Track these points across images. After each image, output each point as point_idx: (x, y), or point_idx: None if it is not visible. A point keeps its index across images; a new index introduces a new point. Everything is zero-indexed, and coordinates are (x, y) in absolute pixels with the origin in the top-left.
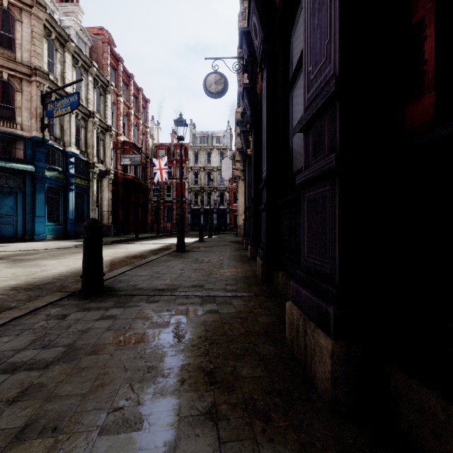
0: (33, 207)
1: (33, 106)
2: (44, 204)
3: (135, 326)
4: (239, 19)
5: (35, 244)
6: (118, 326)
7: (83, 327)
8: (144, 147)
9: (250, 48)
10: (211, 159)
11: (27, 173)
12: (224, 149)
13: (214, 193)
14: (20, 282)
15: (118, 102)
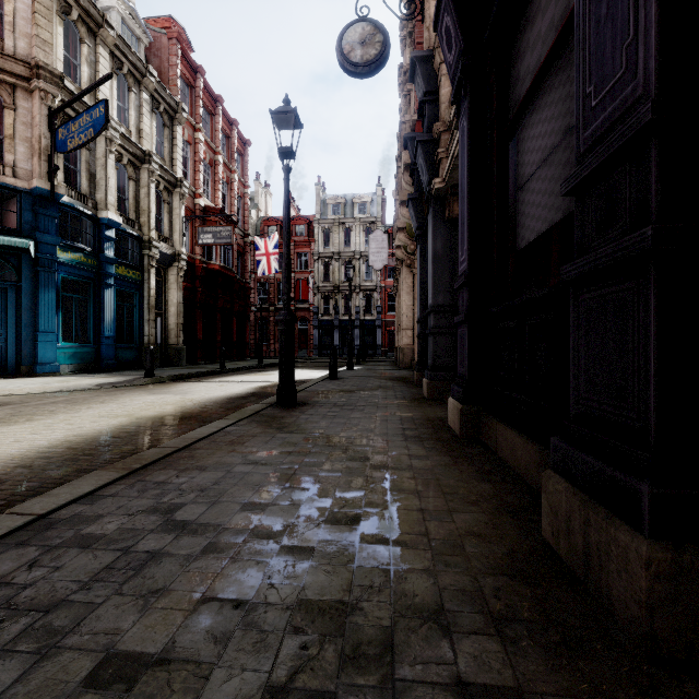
0: (35, 315)
1: (35, 134)
2: (57, 311)
3: None
4: None
5: (25, 382)
6: None
7: None
8: (242, 219)
9: None
10: (350, 240)
11: (23, 253)
12: (372, 223)
13: (355, 295)
14: None
15: (196, 141)
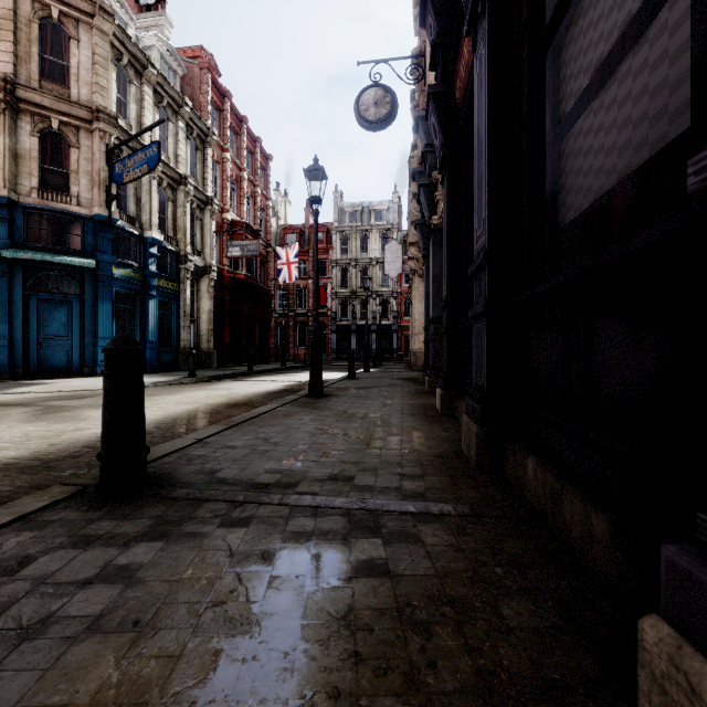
0: (95, 324)
1: (95, 168)
2: (112, 319)
3: (165, 619)
4: (415, 2)
5: (95, 381)
6: (123, 615)
7: (38, 611)
8: (264, 230)
9: (441, 19)
10: (367, 246)
11: (86, 271)
12: (389, 230)
13: (372, 300)
14: (24, 452)
15: (224, 160)
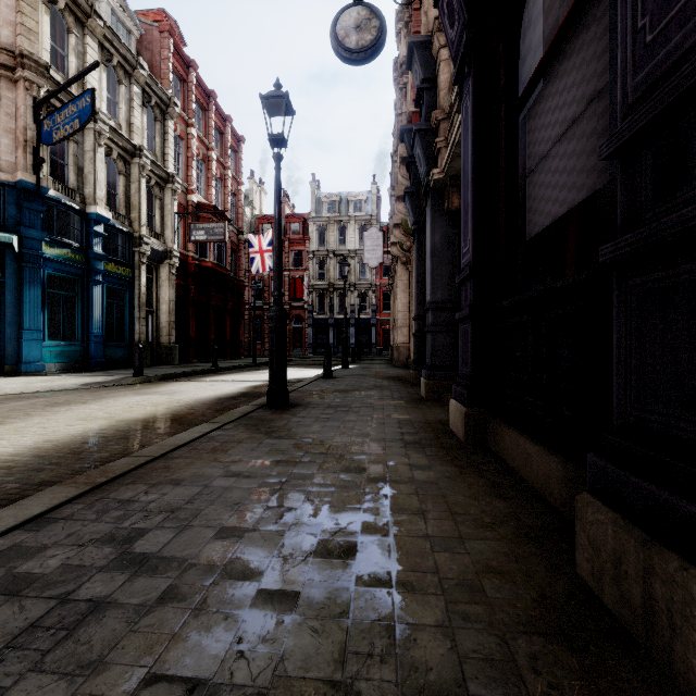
0: (20, 313)
1: (19, 126)
2: (43, 308)
3: None
4: None
5: (7, 382)
6: None
7: None
8: (235, 216)
9: None
10: (345, 238)
11: (7, 248)
12: (367, 221)
13: (350, 293)
14: None
15: (188, 136)
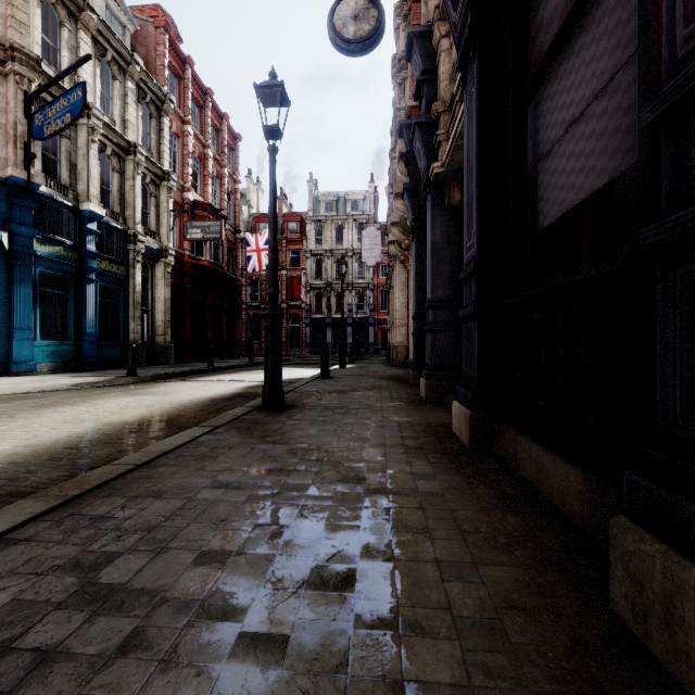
0: (10, 311)
1: (10, 120)
2: (35, 306)
3: None
4: None
5: None
6: None
7: None
8: (232, 215)
9: None
10: (343, 237)
11: None
12: (365, 220)
13: (348, 293)
14: None
15: (184, 133)
